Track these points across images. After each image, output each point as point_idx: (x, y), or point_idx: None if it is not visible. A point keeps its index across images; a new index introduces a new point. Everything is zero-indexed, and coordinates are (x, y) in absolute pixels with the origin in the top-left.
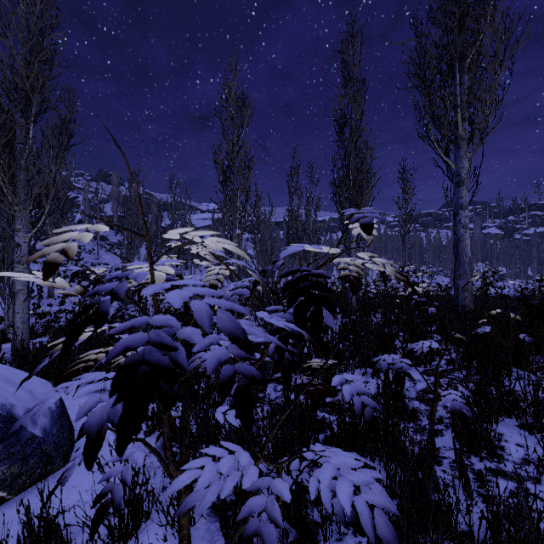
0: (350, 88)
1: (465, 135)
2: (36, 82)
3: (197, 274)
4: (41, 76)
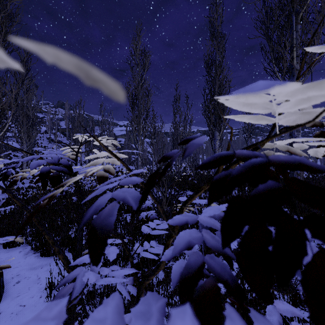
0: (215, 40)
1: (299, 66)
2: (1, 30)
3: None
4: (4, 26)
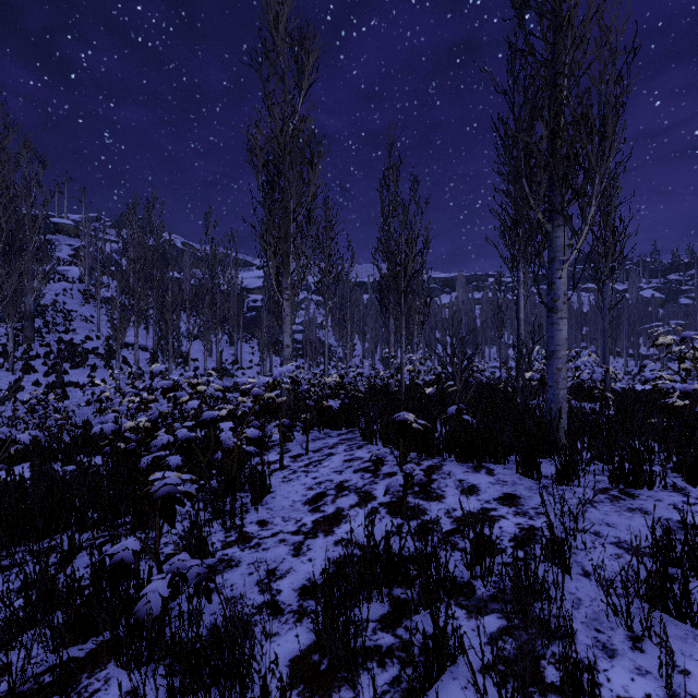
0: None
1: None
2: None
3: (247, 352)
4: None
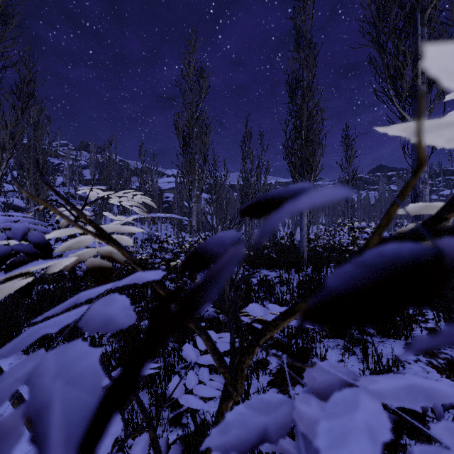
0: (302, 51)
1: (426, 87)
2: None
3: (163, 228)
4: None
